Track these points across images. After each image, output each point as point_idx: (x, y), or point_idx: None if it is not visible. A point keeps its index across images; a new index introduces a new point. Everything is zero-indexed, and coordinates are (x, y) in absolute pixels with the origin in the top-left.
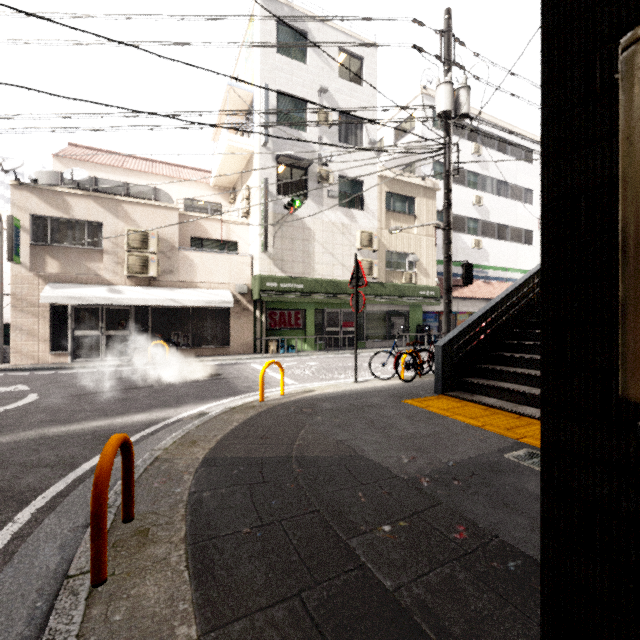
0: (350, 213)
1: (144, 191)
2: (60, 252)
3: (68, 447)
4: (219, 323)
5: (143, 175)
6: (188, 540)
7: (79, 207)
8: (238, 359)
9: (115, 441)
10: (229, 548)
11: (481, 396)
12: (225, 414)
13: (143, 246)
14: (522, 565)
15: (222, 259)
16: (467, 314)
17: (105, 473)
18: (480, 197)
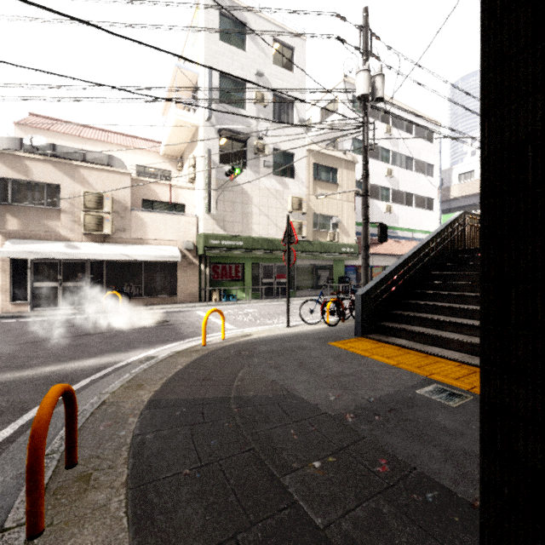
0: (283, 181)
1: (99, 157)
2: (20, 211)
3: (20, 392)
4: (168, 275)
5: (99, 143)
6: (129, 484)
7: (38, 170)
8: (185, 307)
9: (55, 392)
10: (169, 491)
11: (394, 338)
12: (171, 358)
13: (98, 206)
14: (439, 496)
15: (170, 219)
16: (380, 268)
17: (42, 425)
18: (391, 170)
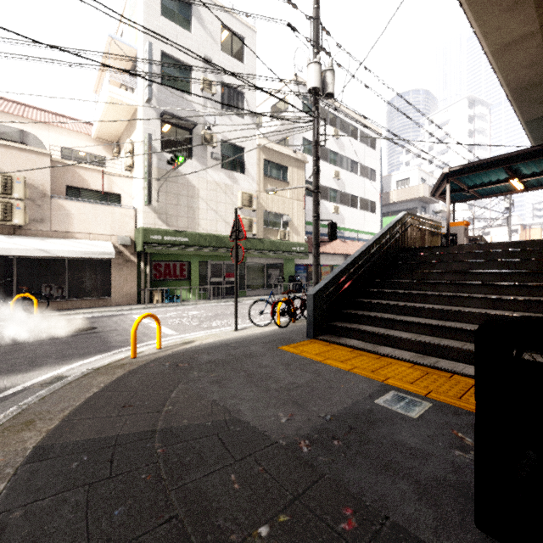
0: (232, 175)
1: (8, 132)
2: None
3: None
4: (99, 274)
5: (11, 117)
6: None
7: None
8: (119, 310)
9: None
10: None
11: (346, 338)
12: (85, 377)
13: (5, 191)
14: None
15: (103, 210)
16: (329, 266)
17: None
18: (338, 172)
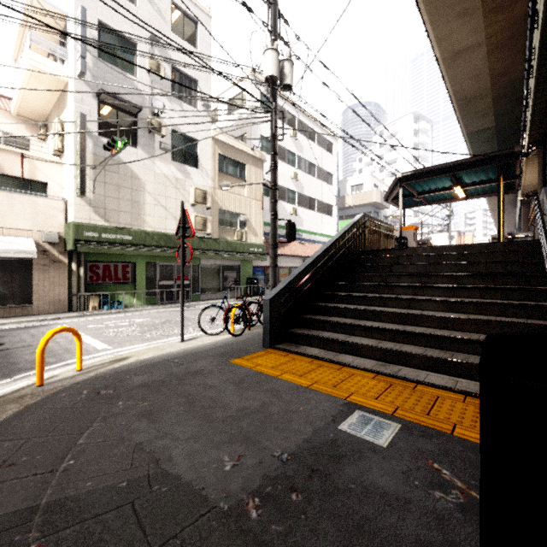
0: (184, 169)
1: None
2: None
3: None
4: (17, 277)
5: None
6: None
7: None
8: (43, 320)
9: None
10: None
11: (305, 346)
12: None
13: None
14: None
15: (21, 200)
16: (287, 269)
17: None
18: (297, 173)
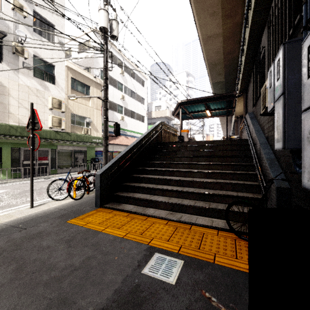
0: (44, 83)
1: None
2: None
3: None
4: None
5: None
6: None
7: None
8: None
9: None
10: None
11: (124, 204)
12: None
13: None
14: None
15: None
16: (118, 152)
17: None
18: (124, 96)
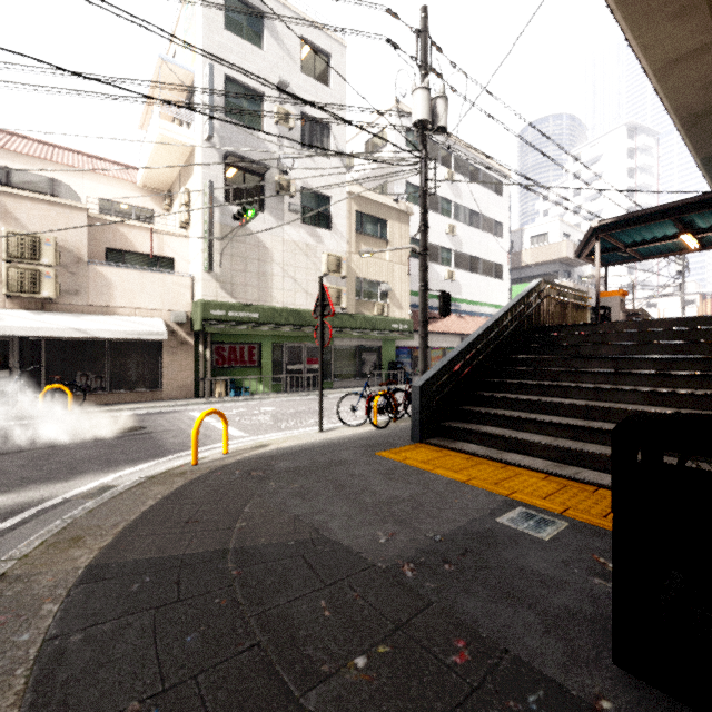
0: (315, 232)
1: (35, 181)
2: None
3: None
4: (147, 360)
5: (37, 162)
6: None
7: None
8: (173, 406)
9: None
10: None
11: (462, 443)
12: (138, 487)
13: (32, 255)
14: (545, 698)
15: (152, 279)
16: (441, 350)
17: None
18: (453, 226)
